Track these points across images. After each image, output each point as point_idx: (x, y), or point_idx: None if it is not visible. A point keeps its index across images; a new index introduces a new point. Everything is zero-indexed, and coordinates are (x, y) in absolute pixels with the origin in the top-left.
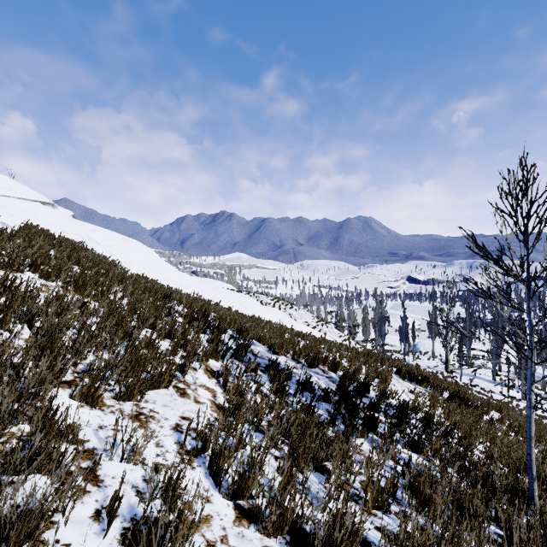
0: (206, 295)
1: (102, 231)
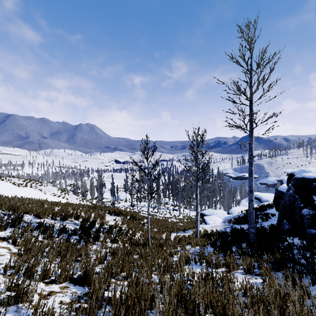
0: None
1: None
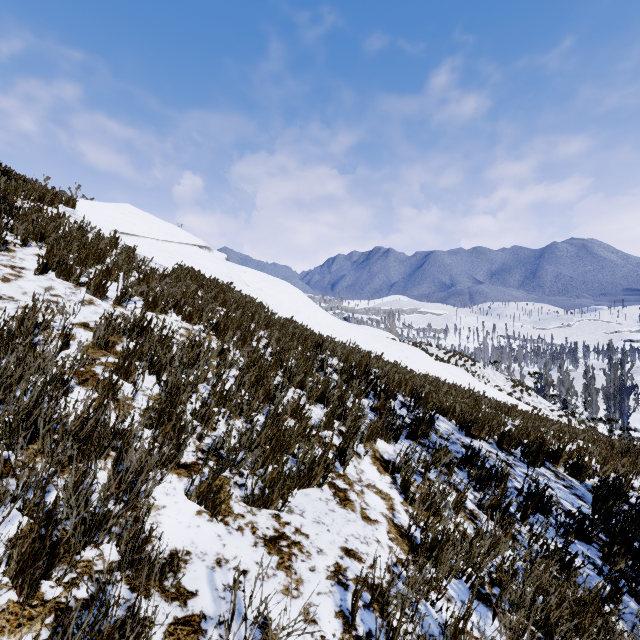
0: (363, 345)
1: (253, 272)
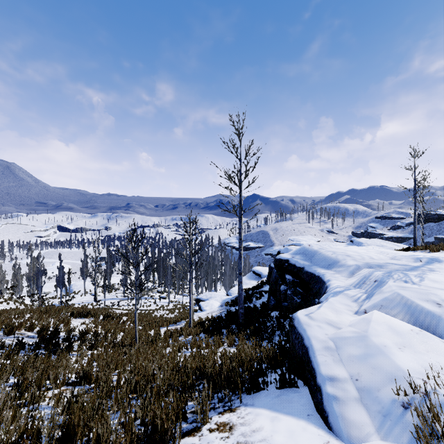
0: None
1: None
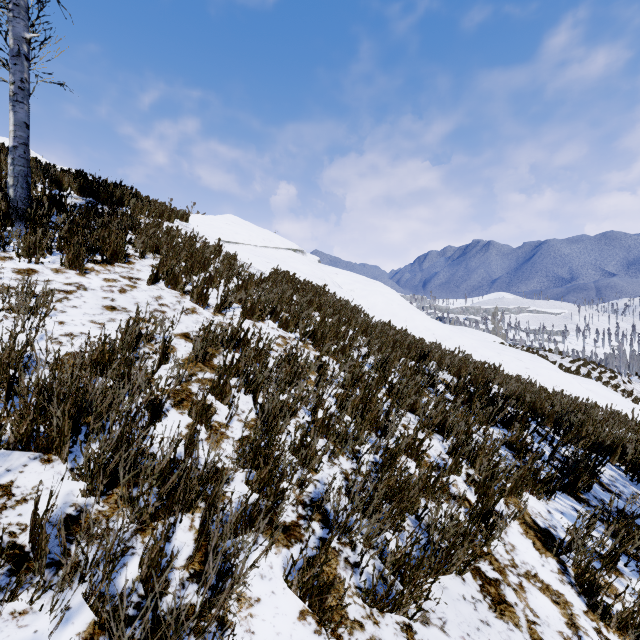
0: (469, 351)
1: (345, 273)
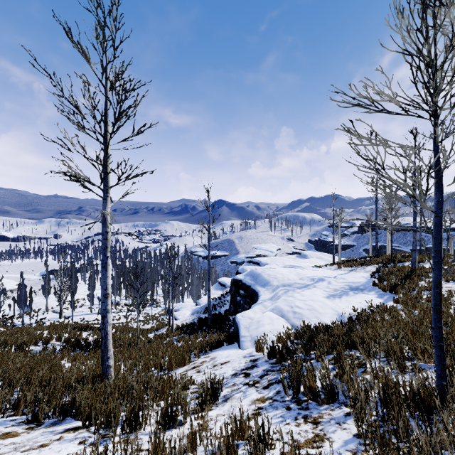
0: None
1: None
